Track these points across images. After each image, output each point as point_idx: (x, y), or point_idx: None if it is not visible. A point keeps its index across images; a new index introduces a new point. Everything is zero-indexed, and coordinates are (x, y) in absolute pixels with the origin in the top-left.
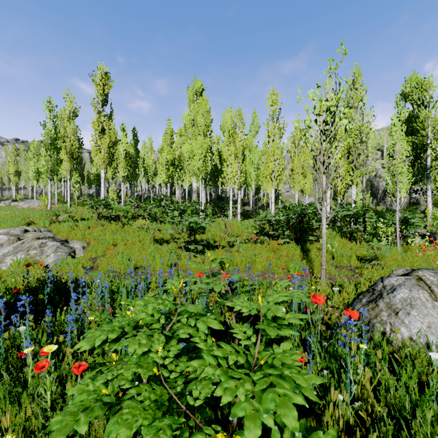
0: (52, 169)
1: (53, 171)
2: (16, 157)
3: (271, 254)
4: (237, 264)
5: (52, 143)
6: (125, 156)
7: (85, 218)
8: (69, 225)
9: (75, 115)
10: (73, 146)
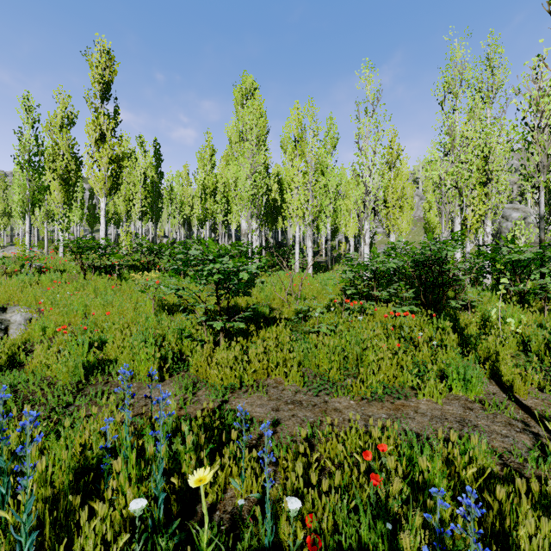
0: (30, 198)
1: (33, 201)
2: (5, 190)
3: (395, 341)
4: (321, 365)
5: (31, 160)
6: (144, 182)
7: (61, 270)
8: (23, 280)
9: (71, 122)
10: (68, 168)
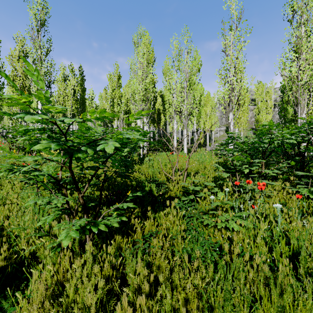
0: None
1: None
2: None
3: None
4: None
5: None
6: (73, 95)
7: None
8: None
9: (25, 55)
10: (23, 85)
